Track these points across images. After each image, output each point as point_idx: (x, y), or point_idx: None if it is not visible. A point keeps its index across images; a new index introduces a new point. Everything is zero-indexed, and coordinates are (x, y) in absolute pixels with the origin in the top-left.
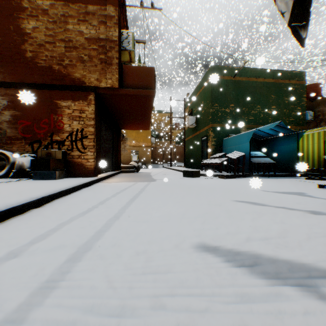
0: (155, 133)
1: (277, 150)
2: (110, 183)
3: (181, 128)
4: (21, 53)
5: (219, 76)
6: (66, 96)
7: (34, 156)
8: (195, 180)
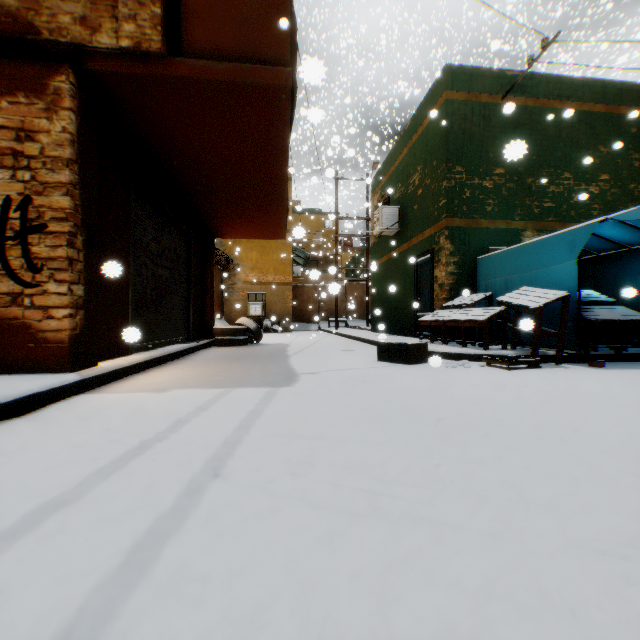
0: (302, 256)
1: (632, 285)
2: (126, 398)
3: (356, 248)
4: None
5: (466, 95)
6: None
7: None
8: (425, 375)
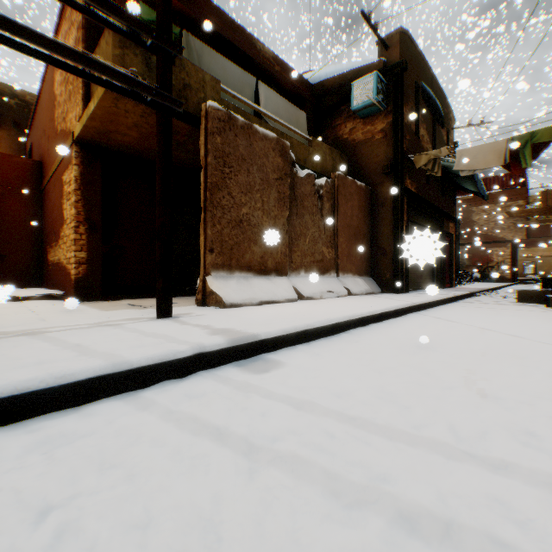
0: None
1: None
2: (520, 285)
3: None
4: (471, 230)
5: None
6: (493, 246)
7: (478, 273)
8: None
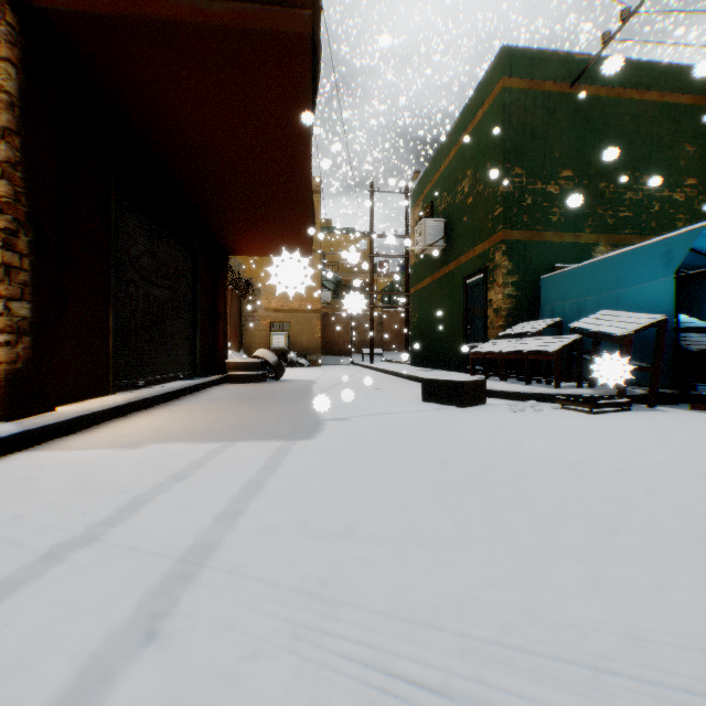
0: (332, 280)
1: None
2: (79, 458)
3: (393, 273)
4: None
5: (526, 82)
6: None
7: None
8: (487, 422)
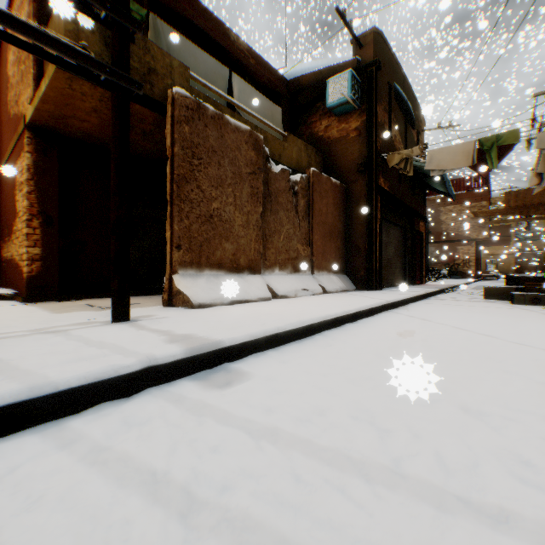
0: (521, 236)
1: None
2: (484, 282)
3: None
4: (439, 229)
5: None
6: (460, 244)
7: (446, 270)
8: None
